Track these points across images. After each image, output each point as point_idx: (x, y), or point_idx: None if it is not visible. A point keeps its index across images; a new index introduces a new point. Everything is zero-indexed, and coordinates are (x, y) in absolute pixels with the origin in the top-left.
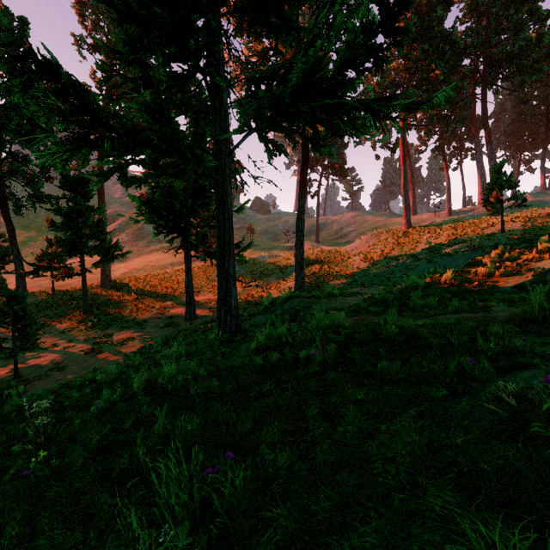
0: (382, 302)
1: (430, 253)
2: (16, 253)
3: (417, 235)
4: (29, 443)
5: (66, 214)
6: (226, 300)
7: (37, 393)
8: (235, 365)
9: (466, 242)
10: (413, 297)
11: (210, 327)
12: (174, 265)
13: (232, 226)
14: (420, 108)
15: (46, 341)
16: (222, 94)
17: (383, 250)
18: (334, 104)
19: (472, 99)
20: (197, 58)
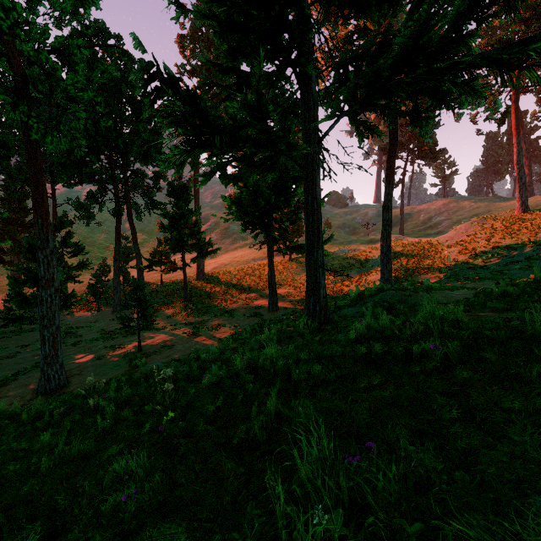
0: (503, 296)
1: None
2: (137, 251)
3: (538, 219)
4: (158, 404)
5: (172, 217)
6: (315, 290)
7: (156, 364)
8: (334, 354)
9: None
10: None
11: (292, 319)
12: (255, 260)
13: (320, 216)
14: None
15: (158, 323)
16: (311, 84)
17: (489, 239)
18: (445, 66)
19: None
20: (288, 52)
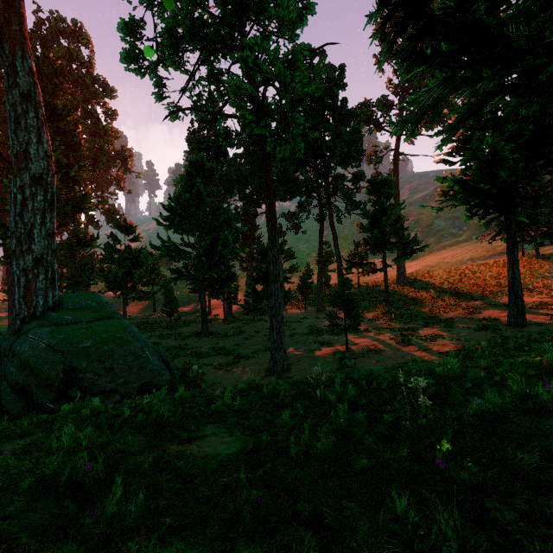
0: None
1: None
2: (338, 253)
3: None
4: (406, 420)
5: (372, 215)
6: None
7: (374, 368)
8: None
9: None
10: None
11: None
12: (474, 260)
13: None
14: None
15: (360, 326)
16: None
17: None
18: None
19: None
20: None
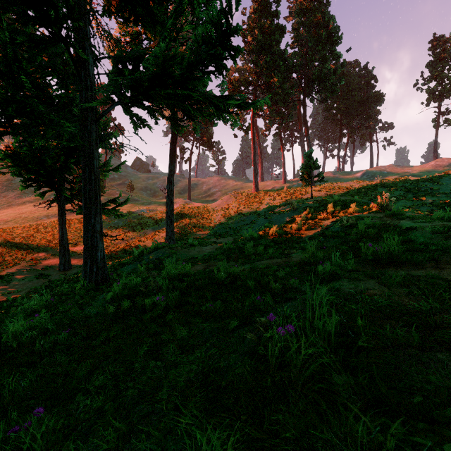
0: (228, 250)
1: (267, 211)
2: None
3: (262, 197)
4: None
5: None
6: (92, 253)
7: None
8: (89, 315)
9: (289, 205)
10: (248, 247)
11: None
12: (49, 216)
13: (99, 186)
14: (248, 108)
15: None
16: (88, 66)
17: (238, 208)
18: (185, 94)
19: (298, 102)
20: (58, 28)
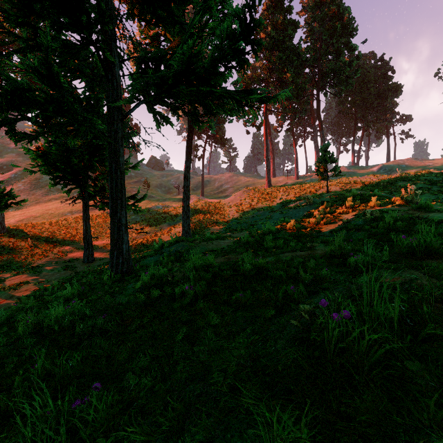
0: (246, 243)
1: (282, 206)
2: None
3: (275, 192)
4: None
5: None
6: (118, 245)
7: None
8: (121, 303)
9: (305, 199)
10: (267, 240)
11: (106, 269)
12: (73, 212)
13: (124, 182)
14: (270, 102)
15: None
16: (114, 67)
17: (251, 203)
18: (208, 90)
19: (311, 97)
20: (89, 32)
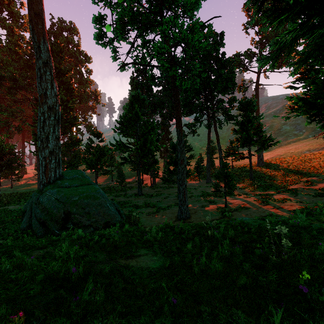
0: None
1: None
2: (219, 147)
3: None
4: (272, 254)
5: (242, 123)
6: None
7: (245, 218)
8: None
9: None
10: None
11: None
12: (310, 151)
13: None
14: None
15: (234, 192)
16: None
17: None
18: None
19: None
20: None
